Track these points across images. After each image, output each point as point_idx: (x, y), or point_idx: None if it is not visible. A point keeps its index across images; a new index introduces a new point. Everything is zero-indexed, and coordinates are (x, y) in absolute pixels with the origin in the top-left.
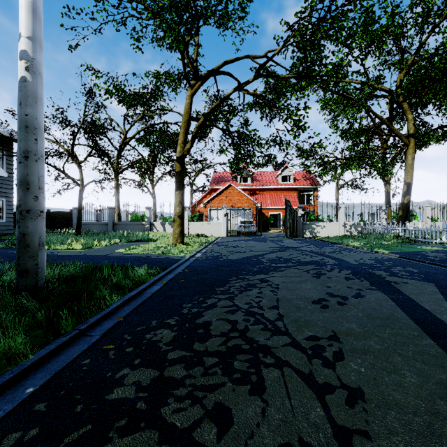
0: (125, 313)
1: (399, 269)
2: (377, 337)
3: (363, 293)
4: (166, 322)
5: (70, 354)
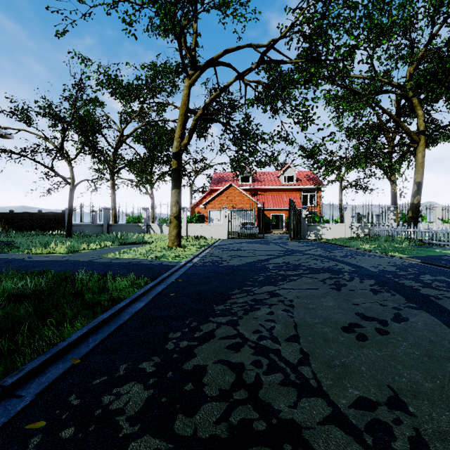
0: (86, 348)
1: (430, 278)
2: None
3: (404, 314)
4: (140, 367)
5: None
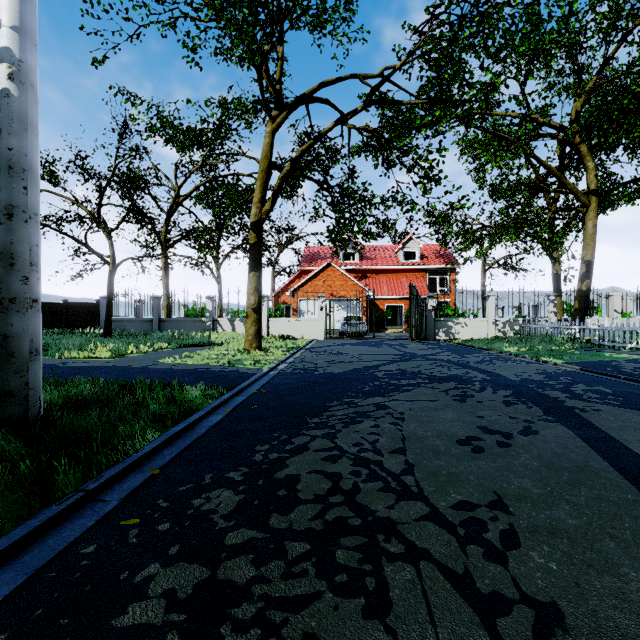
0: (164, 460)
1: (584, 388)
2: (569, 504)
3: (535, 427)
4: (227, 476)
5: (64, 535)
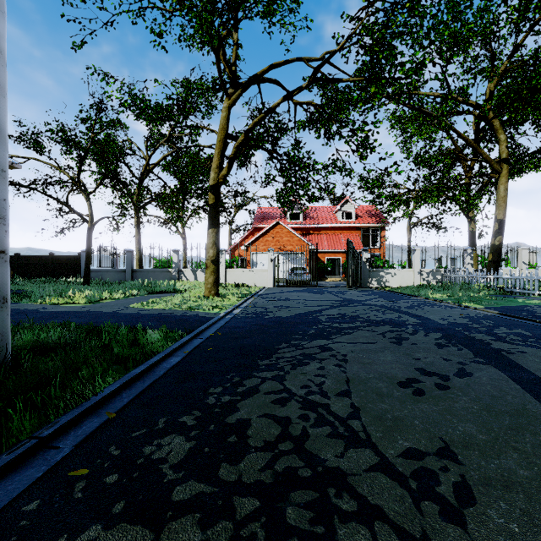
0: (121, 403)
1: (505, 331)
2: (516, 452)
3: (469, 369)
4: (180, 421)
5: (9, 488)
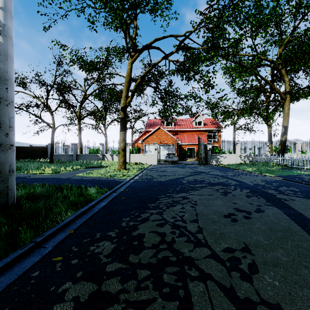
0: (76, 226)
1: (285, 188)
2: (282, 249)
3: (262, 208)
4: (108, 234)
5: (23, 266)
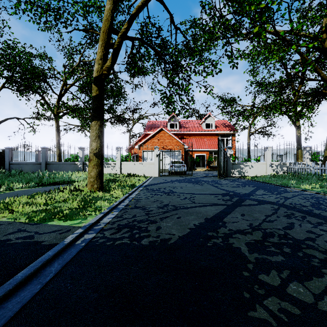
0: None
1: None
2: None
3: None
4: None
5: None
